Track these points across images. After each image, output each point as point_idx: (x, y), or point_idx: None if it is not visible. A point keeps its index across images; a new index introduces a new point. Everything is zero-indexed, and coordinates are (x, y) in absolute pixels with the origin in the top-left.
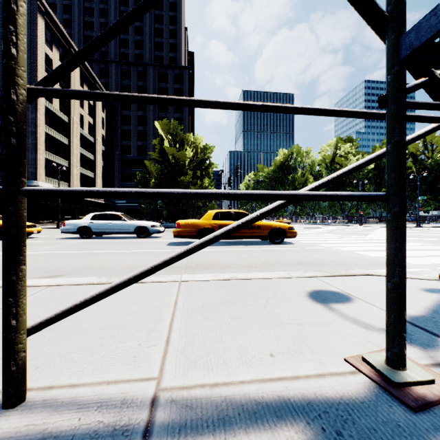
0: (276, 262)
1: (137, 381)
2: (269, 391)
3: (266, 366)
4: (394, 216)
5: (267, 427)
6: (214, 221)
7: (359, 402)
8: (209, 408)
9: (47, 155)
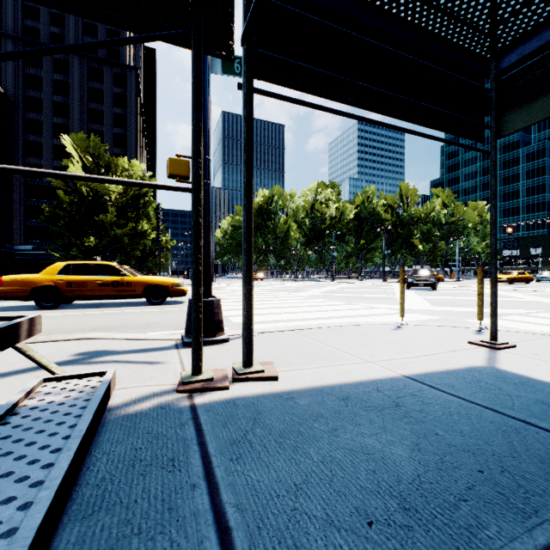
0: (68, 328)
1: None
2: None
3: None
4: None
5: None
6: (61, 277)
7: None
8: None
9: None
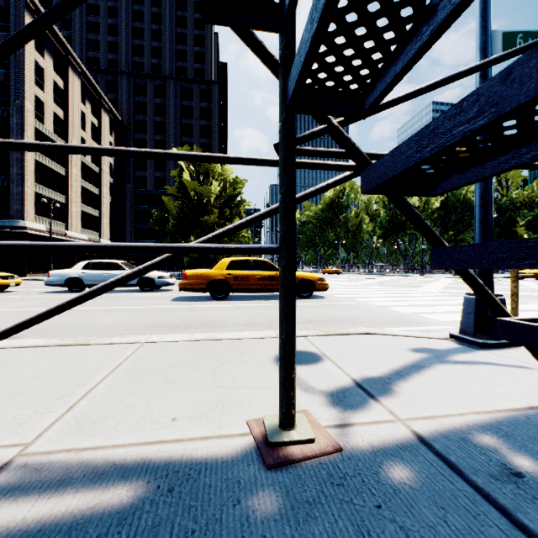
0: None
1: (3, 447)
2: (136, 454)
3: (157, 430)
4: (283, 270)
5: (103, 486)
6: (229, 271)
7: (220, 462)
8: (57, 471)
9: (38, 188)
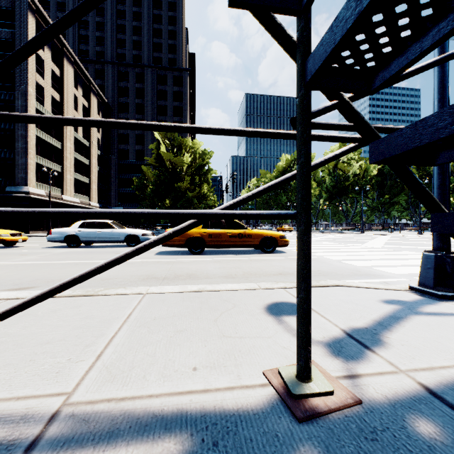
0: (258, 272)
1: (48, 396)
2: (171, 404)
3: (183, 379)
4: (301, 234)
5: (150, 439)
6: (204, 230)
7: (252, 414)
8: (104, 422)
9: (39, 159)
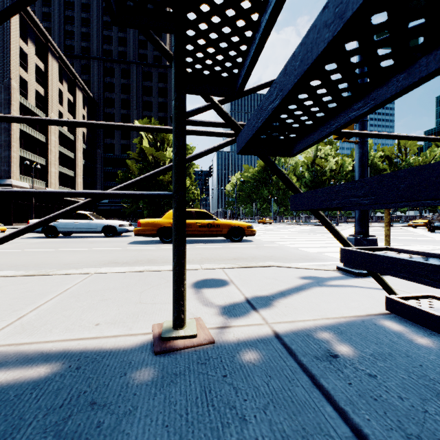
0: (215, 257)
1: None
2: (61, 346)
3: (82, 331)
4: (175, 211)
5: (29, 366)
6: None
7: (122, 351)
8: None
9: (22, 152)
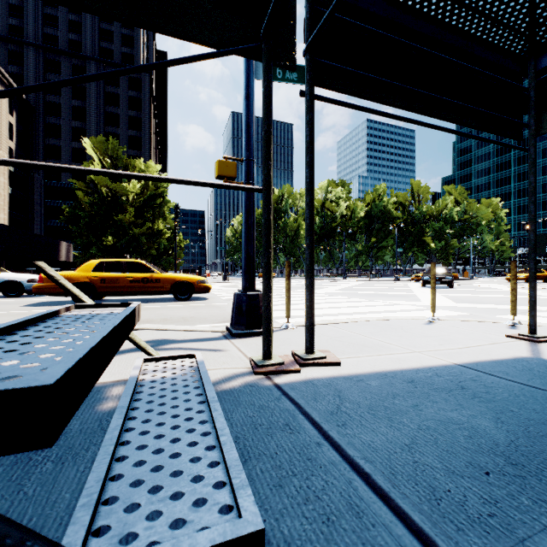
0: None
1: None
2: None
3: None
4: None
5: None
6: (95, 273)
7: None
8: None
9: None
